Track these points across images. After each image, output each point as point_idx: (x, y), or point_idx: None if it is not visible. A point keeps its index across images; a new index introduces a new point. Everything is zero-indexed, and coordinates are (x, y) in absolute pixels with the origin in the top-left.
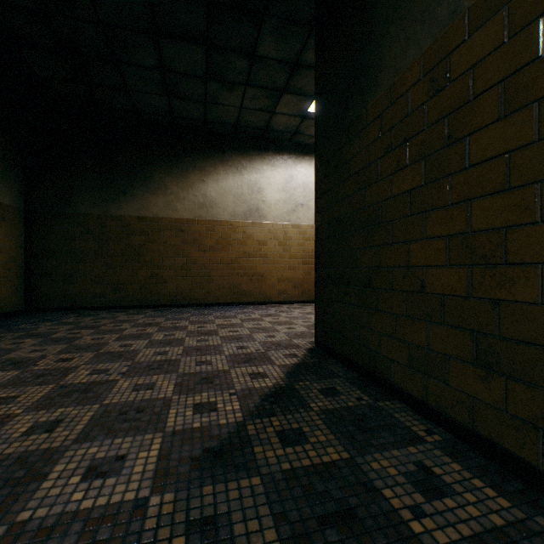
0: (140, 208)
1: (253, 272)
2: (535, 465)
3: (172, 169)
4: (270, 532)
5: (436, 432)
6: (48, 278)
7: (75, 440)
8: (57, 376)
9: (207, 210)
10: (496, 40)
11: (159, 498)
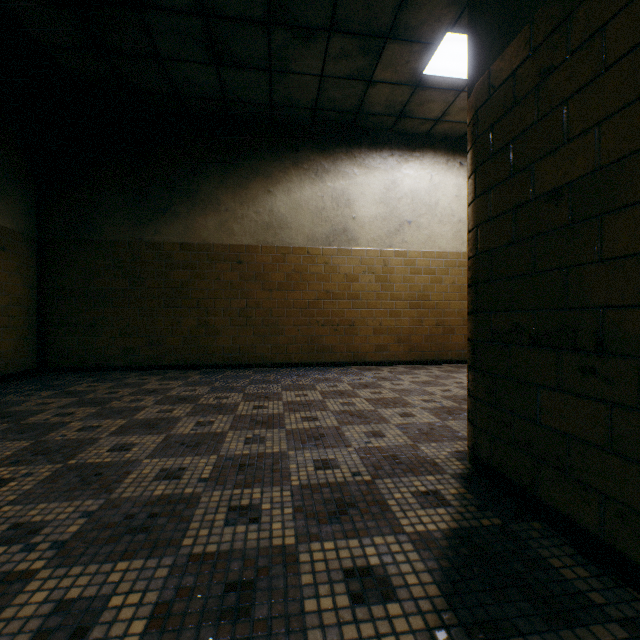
0: (184, 232)
1: (339, 319)
2: None
3: (227, 177)
4: None
5: None
6: (66, 327)
7: None
8: None
9: (275, 232)
10: None
11: None
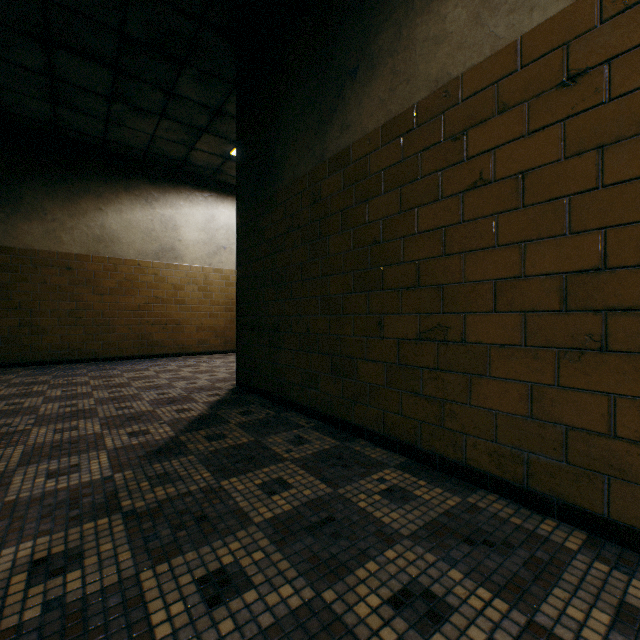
0: (3, 236)
1: (168, 320)
2: (352, 422)
3: (56, 190)
4: (204, 471)
5: (313, 422)
6: None
7: (18, 466)
8: None
9: (107, 245)
10: (339, 187)
11: (121, 474)
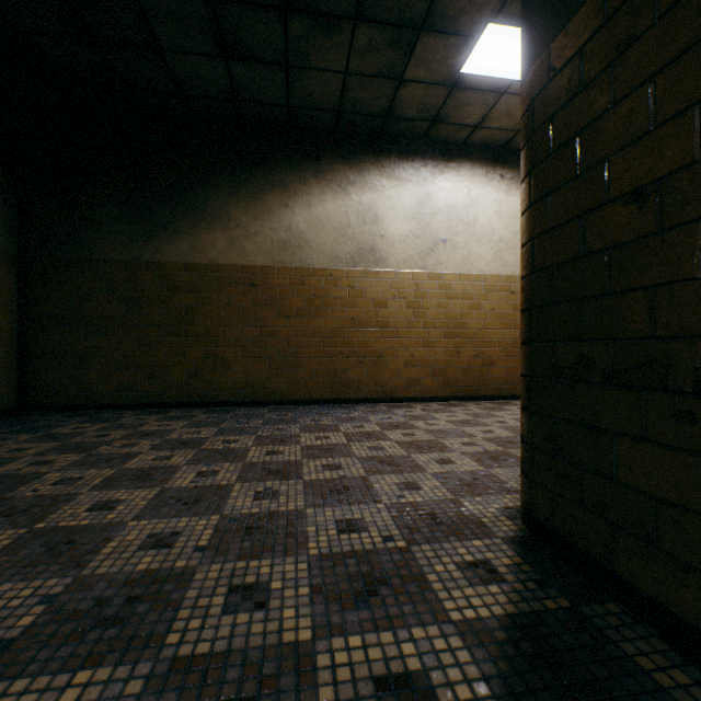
0: (189, 250)
1: (366, 350)
2: None
3: (239, 188)
4: None
5: None
6: (52, 359)
7: None
8: None
9: (293, 252)
10: None
11: None
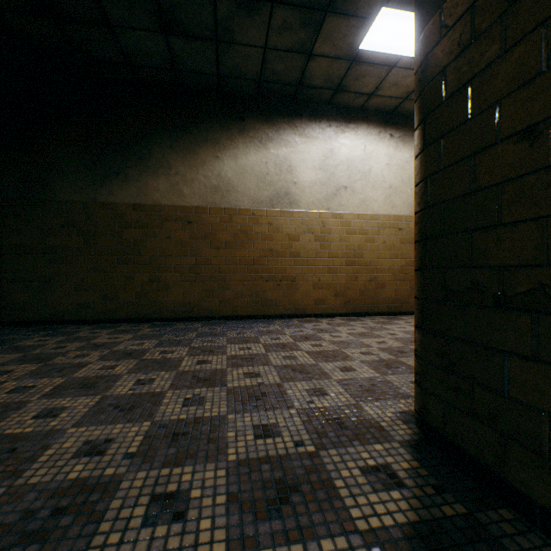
0: (137, 193)
1: (282, 275)
2: None
3: (178, 142)
4: None
5: None
6: (21, 283)
7: None
8: None
9: (222, 195)
10: None
11: None
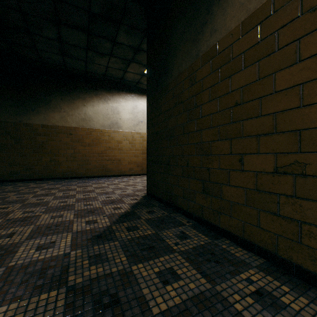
0: (43, 119)
1: (114, 158)
2: (218, 225)
3: (65, 97)
4: (122, 255)
5: (191, 222)
6: None
7: (26, 239)
8: (2, 215)
9: (87, 122)
10: (208, 72)
11: (75, 252)
